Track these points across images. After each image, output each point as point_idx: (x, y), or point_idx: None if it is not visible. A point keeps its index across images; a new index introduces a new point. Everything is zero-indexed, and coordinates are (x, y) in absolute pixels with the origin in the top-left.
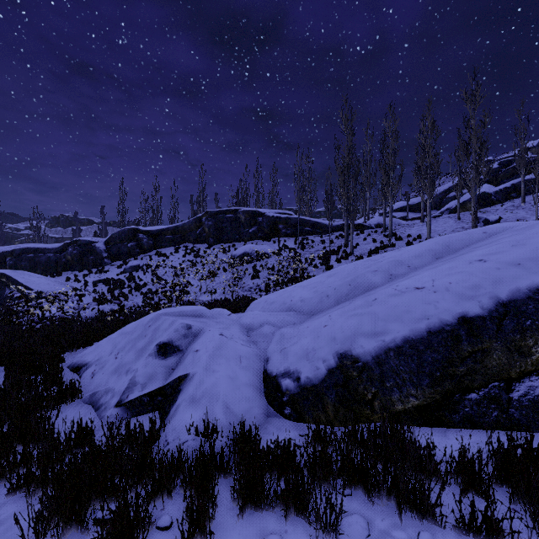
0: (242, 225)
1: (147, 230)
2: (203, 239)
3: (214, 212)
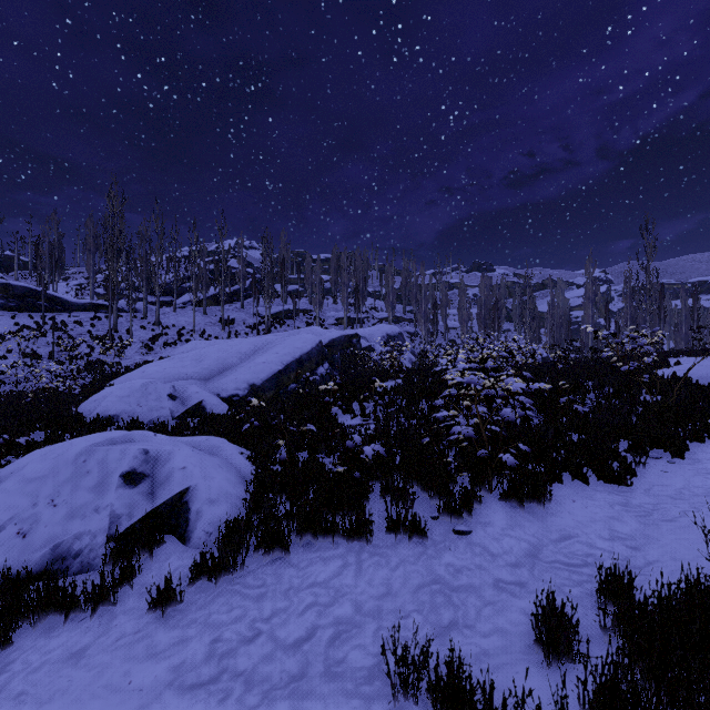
0: None
1: None
2: None
3: None
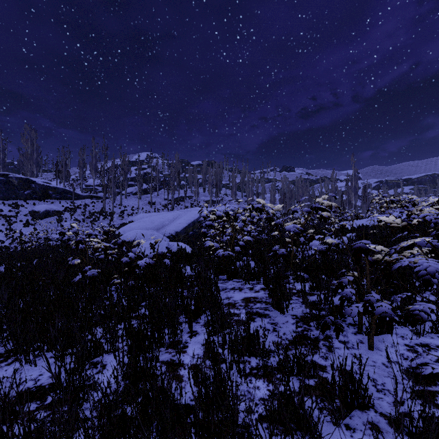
0: (17, 187)
1: None
2: None
3: None
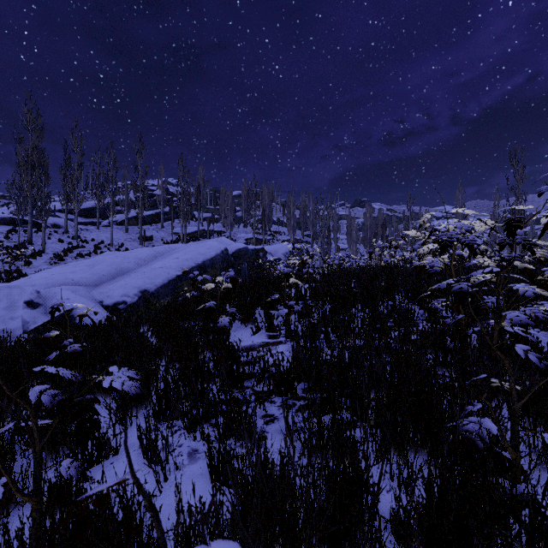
0: None
1: None
2: None
3: None
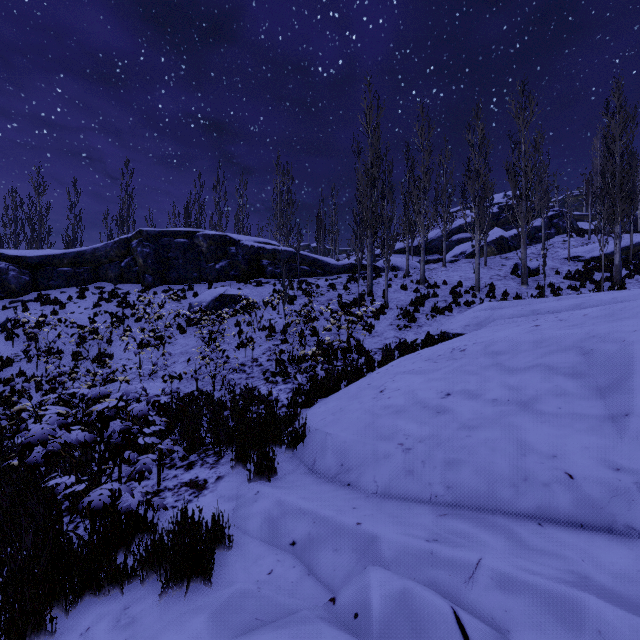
0: (204, 256)
1: (18, 255)
2: (133, 276)
3: (153, 233)
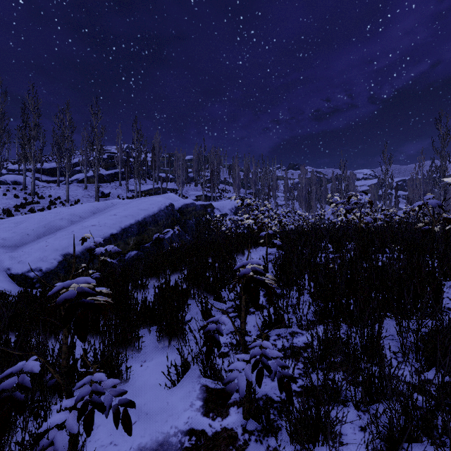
0: None
1: None
2: None
3: None
